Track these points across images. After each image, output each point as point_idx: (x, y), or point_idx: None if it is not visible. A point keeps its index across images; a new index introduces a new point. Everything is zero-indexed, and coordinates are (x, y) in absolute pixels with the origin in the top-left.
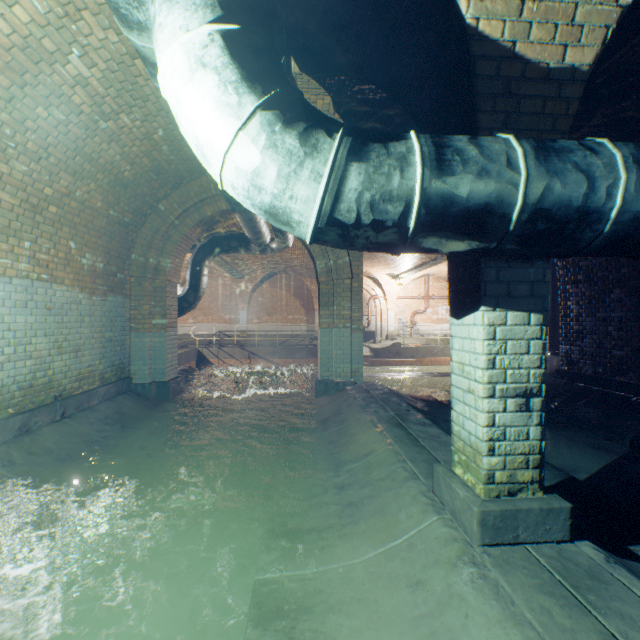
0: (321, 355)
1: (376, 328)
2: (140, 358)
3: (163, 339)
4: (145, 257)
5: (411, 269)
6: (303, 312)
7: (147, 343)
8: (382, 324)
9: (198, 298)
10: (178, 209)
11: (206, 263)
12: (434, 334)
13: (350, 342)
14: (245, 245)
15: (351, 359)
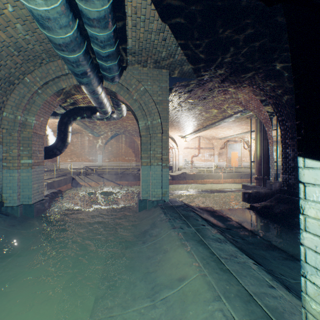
0: (142, 183)
1: (173, 164)
2: (10, 188)
3: (29, 174)
4: (14, 115)
5: (192, 132)
6: (134, 155)
7: (16, 177)
8: (176, 162)
9: (65, 146)
10: (40, 81)
11: (70, 124)
12: (203, 167)
13: (161, 174)
14: (95, 113)
15: (162, 185)
